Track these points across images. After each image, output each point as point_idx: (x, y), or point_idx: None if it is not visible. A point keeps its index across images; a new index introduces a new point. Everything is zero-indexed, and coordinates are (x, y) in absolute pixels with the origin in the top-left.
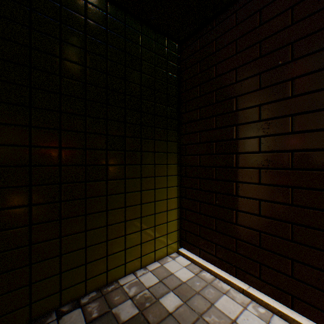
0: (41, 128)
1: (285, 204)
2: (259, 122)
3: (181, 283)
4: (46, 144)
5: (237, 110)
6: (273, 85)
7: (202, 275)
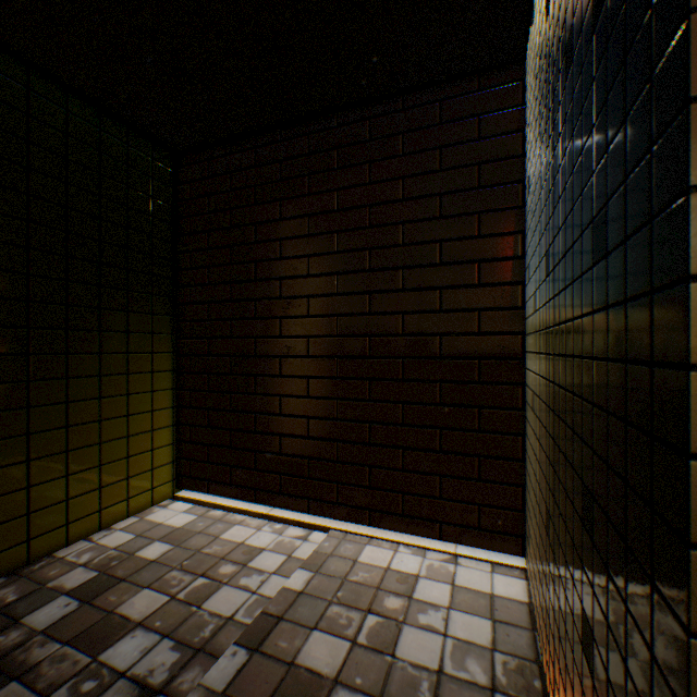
0: None
1: (304, 397)
2: (281, 300)
3: (176, 529)
4: None
5: (258, 280)
6: (294, 259)
7: (211, 514)
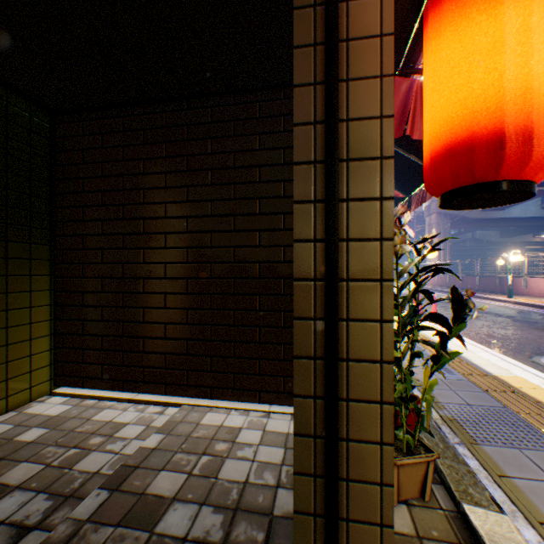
0: None
1: (162, 308)
2: (144, 235)
3: (53, 417)
4: None
5: (126, 219)
6: (154, 204)
7: (85, 403)
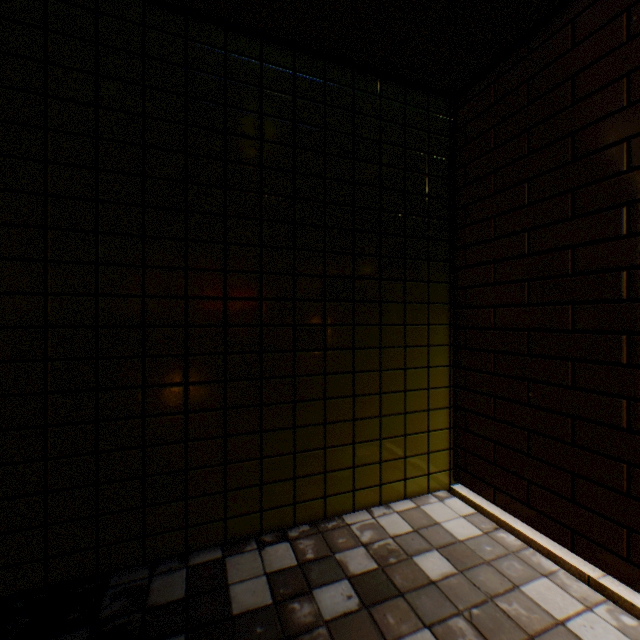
0: (238, 273)
1: None
2: (627, 239)
3: (455, 541)
4: (243, 294)
5: (575, 217)
6: None
7: (498, 536)
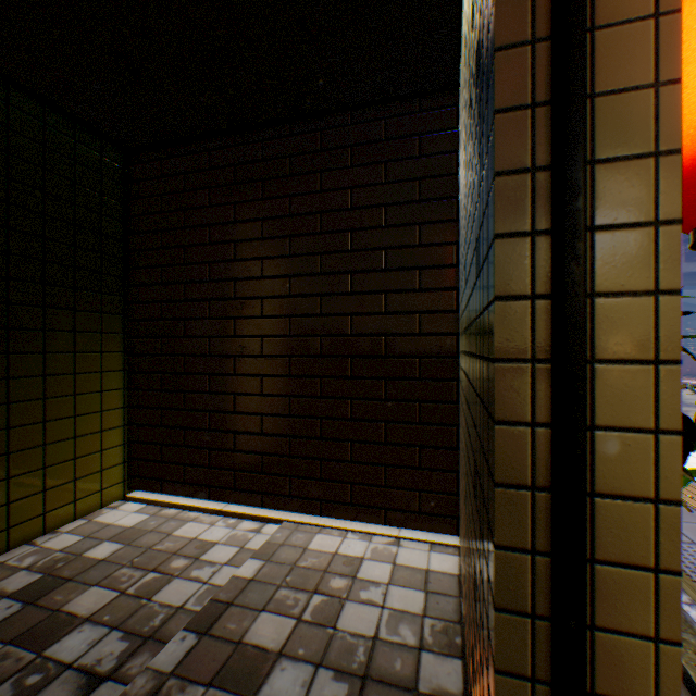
0: None
1: (258, 395)
2: (235, 301)
3: (127, 529)
4: None
5: (212, 281)
6: (248, 261)
7: (164, 512)
